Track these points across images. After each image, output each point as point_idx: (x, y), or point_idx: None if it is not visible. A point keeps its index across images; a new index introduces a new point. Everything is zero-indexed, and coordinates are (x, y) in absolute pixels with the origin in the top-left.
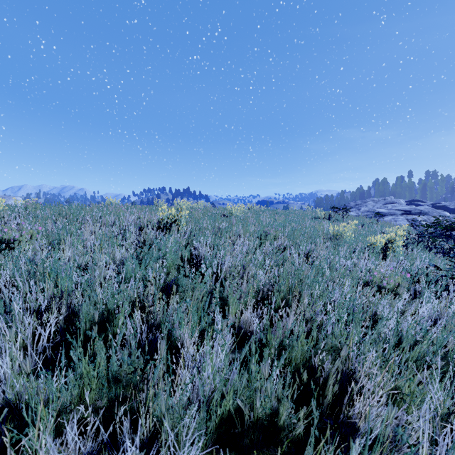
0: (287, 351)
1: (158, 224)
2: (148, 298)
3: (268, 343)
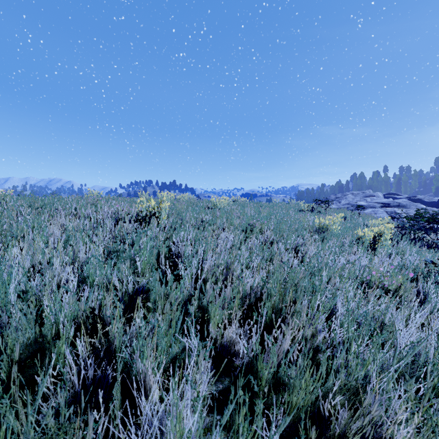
0: (292, 413)
1: (137, 217)
2: (105, 313)
3: (258, 374)
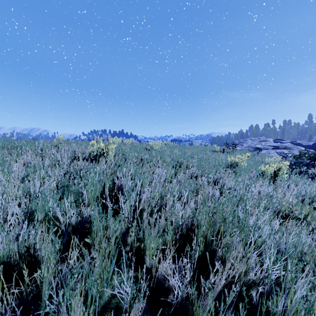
0: None
1: (89, 156)
2: (41, 251)
3: None
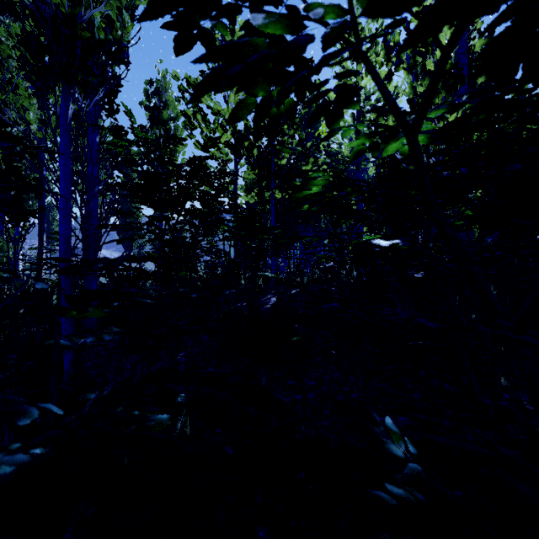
0: None
1: None
2: None
3: None
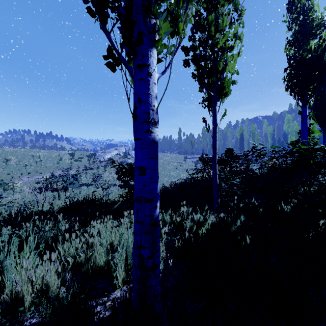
0: None
1: None
2: None
3: None
